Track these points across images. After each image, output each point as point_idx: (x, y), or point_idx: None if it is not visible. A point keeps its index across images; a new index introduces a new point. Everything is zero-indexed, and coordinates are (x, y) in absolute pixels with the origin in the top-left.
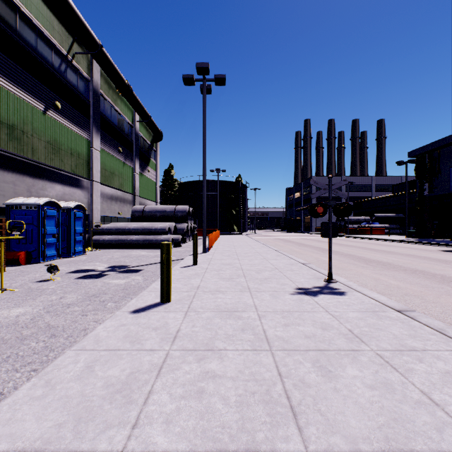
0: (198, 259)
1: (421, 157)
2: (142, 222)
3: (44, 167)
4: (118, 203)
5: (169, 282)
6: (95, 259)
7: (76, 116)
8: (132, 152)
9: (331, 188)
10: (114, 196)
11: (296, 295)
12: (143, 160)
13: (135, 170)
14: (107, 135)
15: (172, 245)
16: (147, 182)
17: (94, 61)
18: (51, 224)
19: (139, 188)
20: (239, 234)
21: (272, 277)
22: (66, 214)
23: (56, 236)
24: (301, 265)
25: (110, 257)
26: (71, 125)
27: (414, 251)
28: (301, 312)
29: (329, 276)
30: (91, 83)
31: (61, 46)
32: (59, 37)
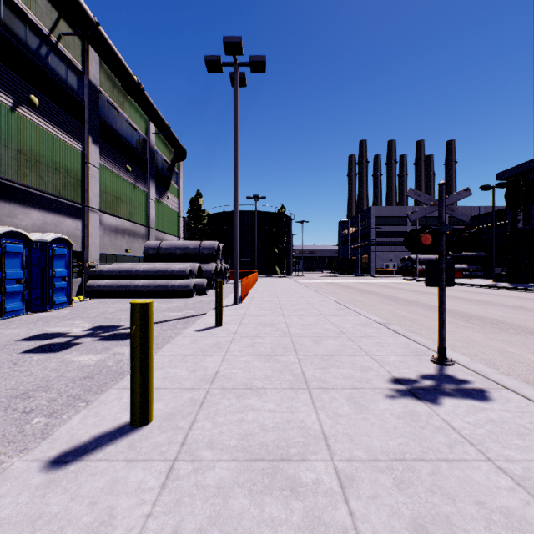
0: (224, 315)
1: (514, 180)
2: (157, 262)
3: (12, 185)
4: (126, 237)
5: (148, 383)
6: (79, 314)
7: (64, 118)
8: (146, 173)
9: (444, 203)
10: (120, 228)
11: (399, 400)
12: (160, 184)
13: (149, 196)
14: (110, 148)
15: (194, 292)
16: (166, 212)
17: (90, 48)
18: (14, 265)
19: (155, 219)
20: (283, 277)
21: (341, 353)
22: (39, 250)
23: (22, 281)
24: (378, 327)
25: (103, 311)
26: (56, 130)
27: (519, 301)
28: (432, 462)
29: (441, 353)
30: (86, 77)
31: (40, 21)
32: (37, 7)
